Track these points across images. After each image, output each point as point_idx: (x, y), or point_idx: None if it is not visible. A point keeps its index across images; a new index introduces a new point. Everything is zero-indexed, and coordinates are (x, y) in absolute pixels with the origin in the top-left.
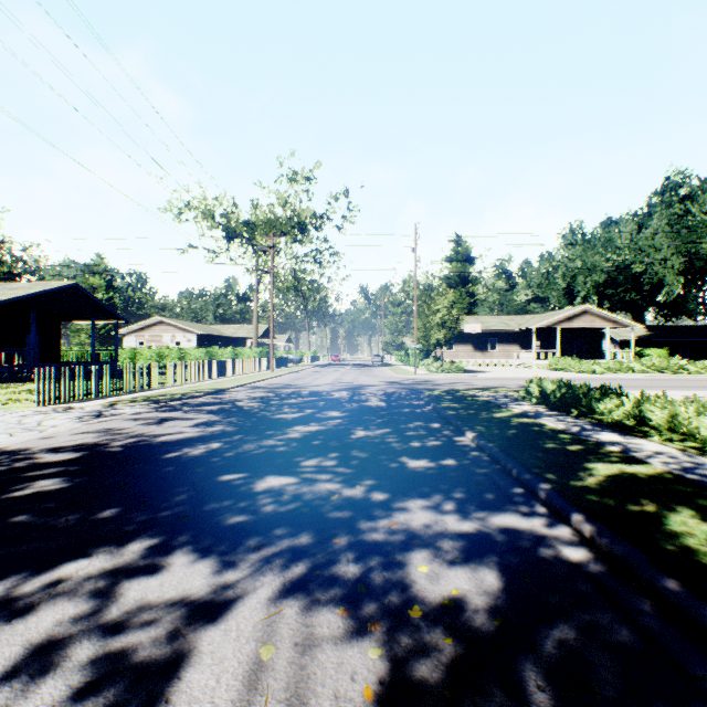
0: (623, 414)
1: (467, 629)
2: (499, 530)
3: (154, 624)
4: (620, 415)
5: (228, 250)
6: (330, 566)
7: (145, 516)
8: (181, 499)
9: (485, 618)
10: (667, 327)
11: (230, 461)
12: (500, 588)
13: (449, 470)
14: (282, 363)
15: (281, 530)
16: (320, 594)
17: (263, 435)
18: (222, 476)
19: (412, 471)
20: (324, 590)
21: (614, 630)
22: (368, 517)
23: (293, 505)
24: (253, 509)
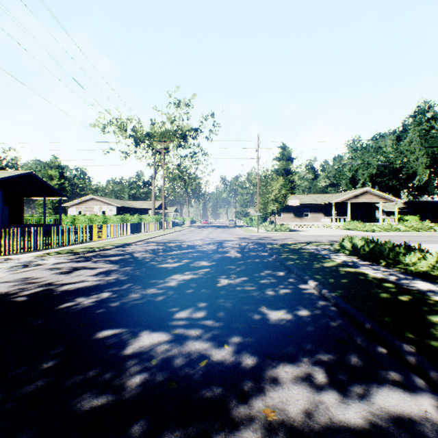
0: (427, 266)
1: None
2: (393, 423)
3: None
4: (425, 267)
5: (135, 152)
6: None
7: None
8: (46, 368)
9: None
10: (416, 202)
11: (112, 312)
12: None
13: (305, 322)
14: (171, 225)
15: (139, 427)
16: None
17: (147, 284)
18: (99, 332)
19: (273, 324)
20: None
21: None
22: (240, 398)
23: (160, 377)
24: (116, 385)
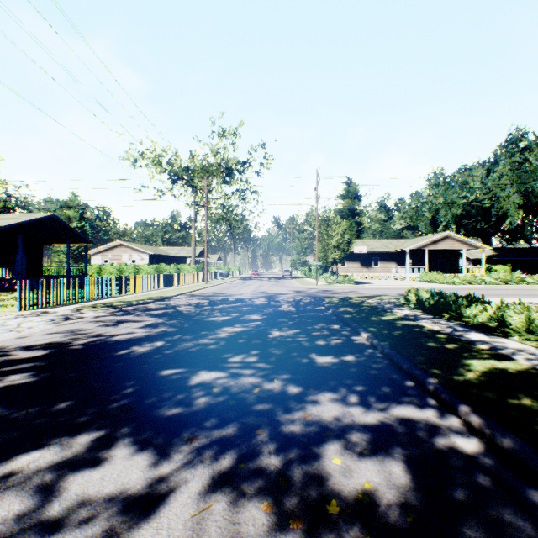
0: (486, 318)
1: (383, 526)
2: (399, 422)
3: (91, 522)
4: (484, 319)
5: (172, 189)
6: (254, 458)
7: (95, 408)
8: (127, 393)
9: (398, 513)
10: (509, 249)
11: (170, 357)
12: (408, 481)
13: (350, 365)
14: (214, 277)
15: (211, 422)
16: (246, 488)
17: (198, 335)
18: (163, 371)
19: (320, 366)
20: (249, 484)
21: (519, 527)
22: (285, 409)
23: (221, 398)
24: (187, 402)
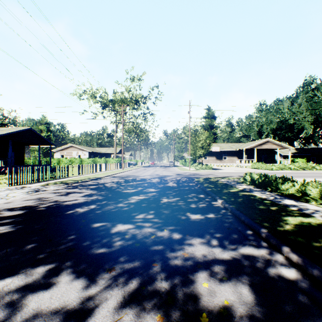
0: (294, 190)
1: None
2: (244, 258)
3: None
4: (293, 191)
5: (102, 113)
6: (151, 283)
7: (49, 249)
8: (71, 238)
9: None
10: (305, 149)
11: (99, 215)
12: (252, 299)
13: (211, 220)
14: (127, 165)
15: (123, 258)
16: (145, 305)
17: (117, 201)
18: (94, 224)
19: (193, 221)
20: (147, 301)
21: None
22: (171, 249)
23: (130, 242)
24: (109, 244)
